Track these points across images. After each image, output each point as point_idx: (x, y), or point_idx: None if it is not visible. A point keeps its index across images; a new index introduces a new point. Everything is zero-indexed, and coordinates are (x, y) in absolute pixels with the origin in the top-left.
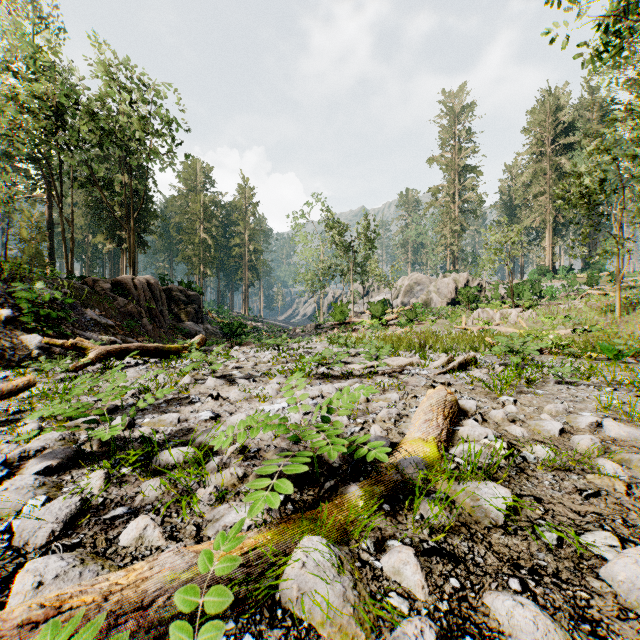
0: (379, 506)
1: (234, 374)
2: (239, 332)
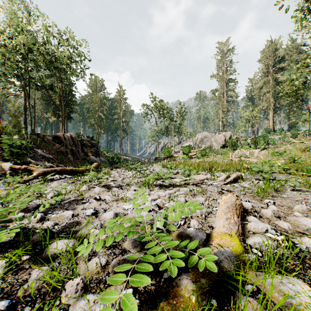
0: (208, 301)
1: (111, 184)
2: (117, 161)
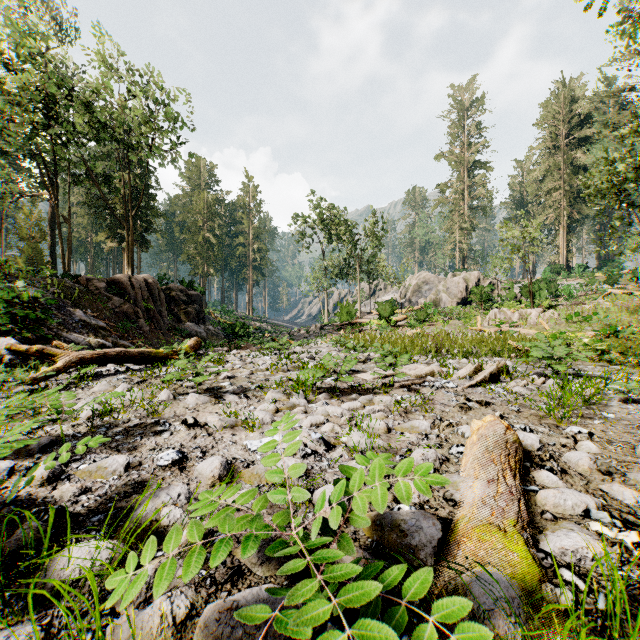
0: None
1: (224, 386)
2: (242, 333)
